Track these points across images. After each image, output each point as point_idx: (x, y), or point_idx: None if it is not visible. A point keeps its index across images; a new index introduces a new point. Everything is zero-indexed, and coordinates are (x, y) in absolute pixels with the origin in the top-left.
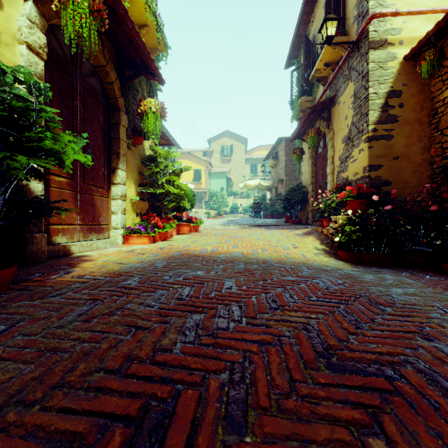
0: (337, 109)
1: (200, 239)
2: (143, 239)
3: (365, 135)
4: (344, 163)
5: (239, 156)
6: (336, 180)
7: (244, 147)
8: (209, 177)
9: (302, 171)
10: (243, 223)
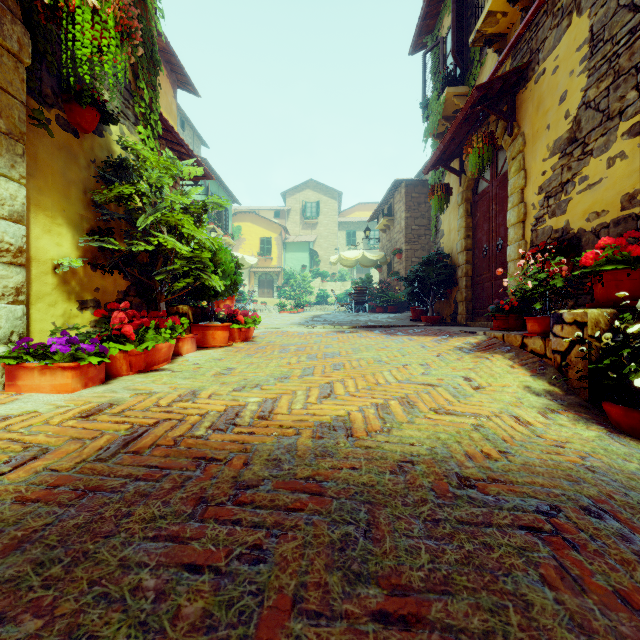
0: (533, 90)
1: (243, 362)
2: (59, 377)
3: (630, 119)
4: (557, 197)
5: (329, 218)
6: (531, 237)
7: (337, 205)
8: (284, 249)
9: (442, 229)
10: (338, 322)
